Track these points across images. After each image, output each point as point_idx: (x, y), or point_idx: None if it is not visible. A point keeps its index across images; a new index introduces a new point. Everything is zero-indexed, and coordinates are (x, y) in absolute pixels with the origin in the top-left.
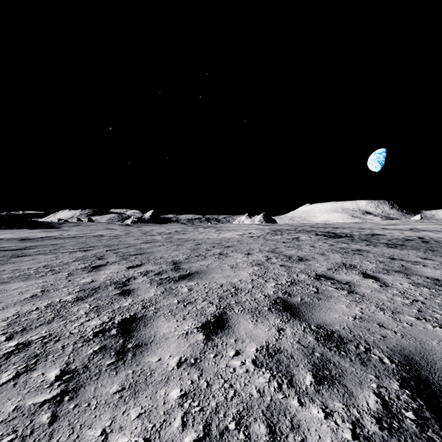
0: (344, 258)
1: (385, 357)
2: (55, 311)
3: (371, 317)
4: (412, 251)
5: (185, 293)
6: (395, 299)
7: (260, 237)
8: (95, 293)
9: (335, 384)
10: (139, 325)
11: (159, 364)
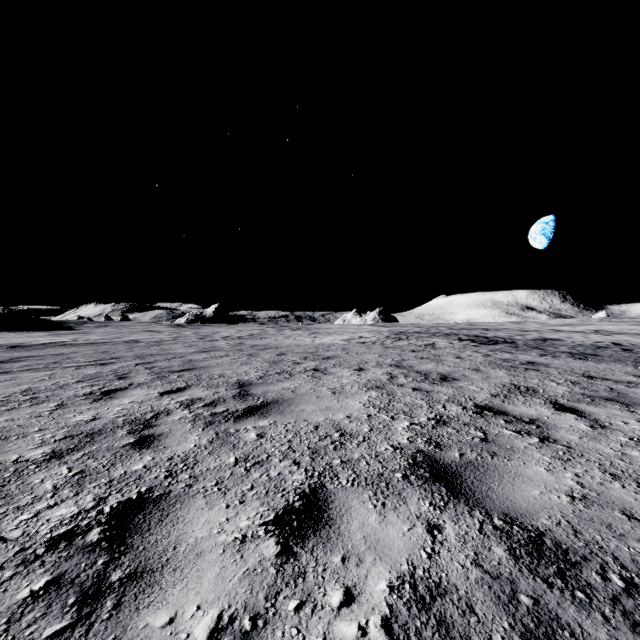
0: (514, 376)
1: None
2: None
3: (602, 495)
4: (615, 364)
5: (251, 442)
6: (629, 454)
7: (376, 343)
8: (89, 444)
9: None
10: (149, 518)
11: (167, 635)
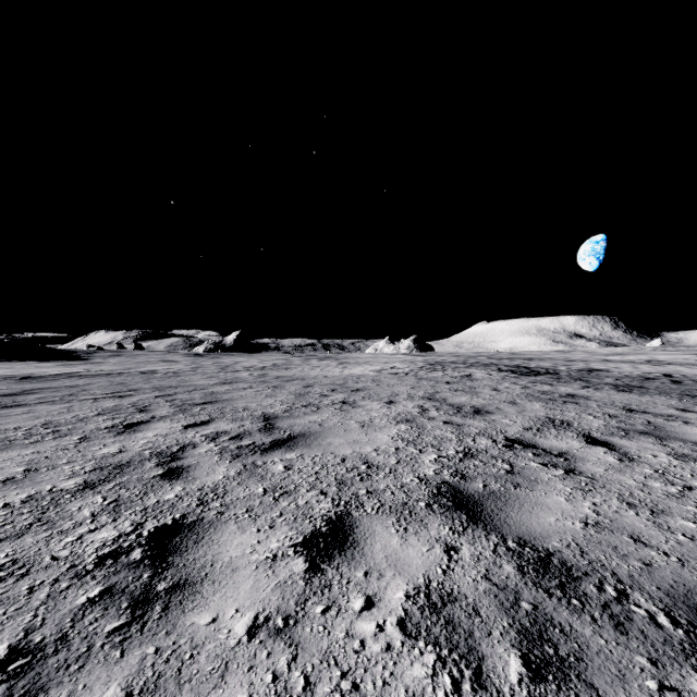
0: (550, 410)
1: (658, 612)
2: (37, 511)
3: (615, 521)
4: (659, 397)
5: (279, 473)
6: (650, 485)
7: (409, 374)
8: (119, 475)
9: (571, 681)
10: (186, 540)
11: (212, 630)
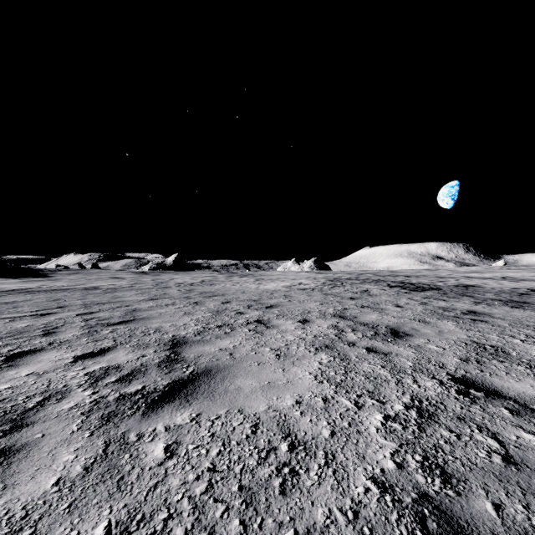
0: (468, 330)
1: None
2: None
3: None
4: None
5: (151, 469)
6: None
7: (315, 289)
8: None
9: None
10: None
11: None
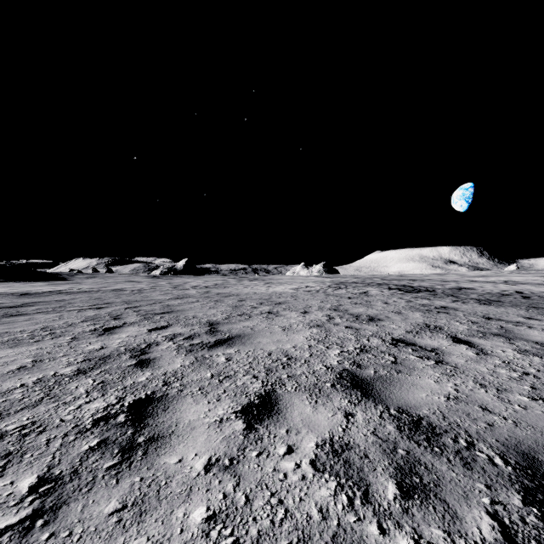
0: (427, 318)
1: (495, 455)
2: (46, 389)
3: (469, 396)
4: (511, 308)
5: (222, 363)
6: (498, 371)
7: (320, 291)
8: (103, 364)
9: (431, 498)
10: (156, 409)
11: (179, 467)
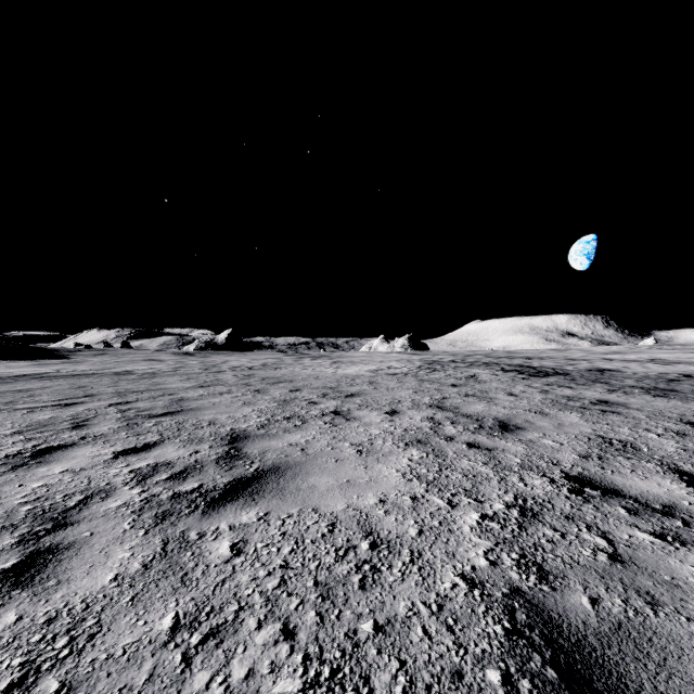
0: (594, 423)
1: None
2: None
3: None
4: None
5: (217, 566)
6: None
7: (409, 374)
8: None
9: None
10: None
11: None
